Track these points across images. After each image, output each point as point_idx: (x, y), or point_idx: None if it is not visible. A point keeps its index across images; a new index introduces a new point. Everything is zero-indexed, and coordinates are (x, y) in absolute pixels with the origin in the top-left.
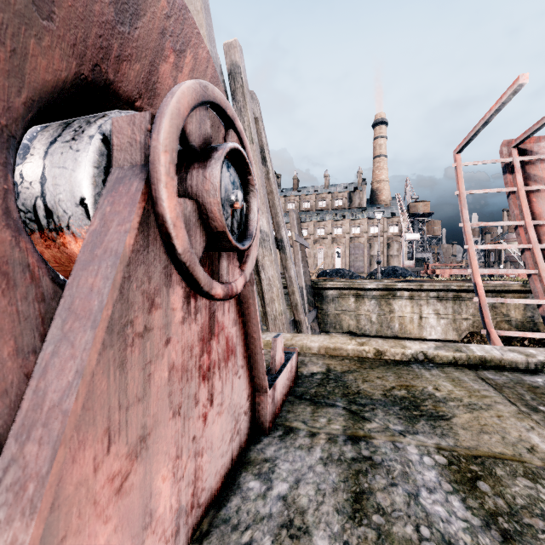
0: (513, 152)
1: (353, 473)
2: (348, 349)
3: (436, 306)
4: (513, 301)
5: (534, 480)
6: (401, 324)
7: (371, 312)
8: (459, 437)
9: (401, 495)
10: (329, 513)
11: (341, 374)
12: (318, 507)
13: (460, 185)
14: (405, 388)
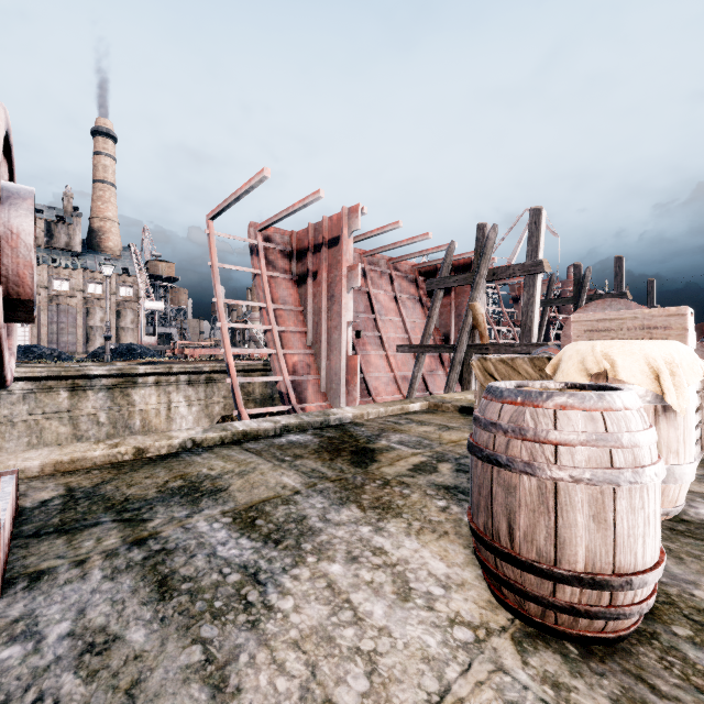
0: (259, 235)
1: (151, 569)
2: (95, 457)
3: (188, 391)
4: (259, 379)
5: (288, 504)
6: (144, 419)
7: (99, 410)
8: (238, 498)
9: (202, 559)
10: (137, 611)
11: (94, 488)
12: (120, 614)
13: (213, 255)
14: (181, 478)
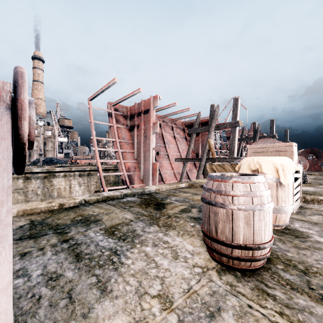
0: (112, 108)
1: (72, 250)
2: (41, 207)
3: (79, 179)
4: (112, 173)
5: (128, 225)
6: (59, 192)
7: (37, 188)
8: (106, 223)
9: (93, 246)
10: (68, 265)
11: (43, 220)
12: (61, 267)
13: (91, 117)
14: (81, 216)
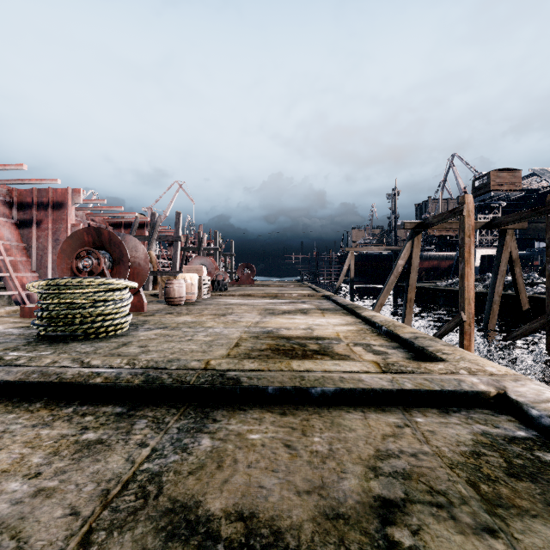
0: None
1: None
2: None
3: None
4: (1, 293)
5: None
6: None
7: None
8: None
9: None
10: None
11: None
12: None
13: None
14: None
